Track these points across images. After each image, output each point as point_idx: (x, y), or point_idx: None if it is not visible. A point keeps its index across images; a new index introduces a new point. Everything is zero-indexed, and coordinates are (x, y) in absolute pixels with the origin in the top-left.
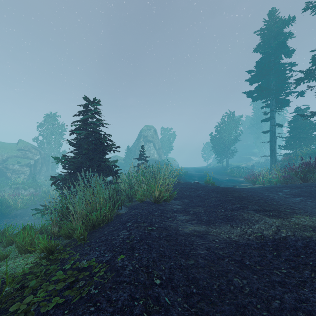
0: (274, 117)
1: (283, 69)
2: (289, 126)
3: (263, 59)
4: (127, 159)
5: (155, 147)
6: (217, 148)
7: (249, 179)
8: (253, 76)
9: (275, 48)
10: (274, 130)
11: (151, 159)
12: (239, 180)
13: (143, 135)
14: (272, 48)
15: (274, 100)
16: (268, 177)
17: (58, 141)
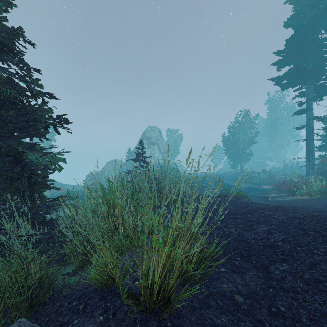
0: (311, 108)
1: (326, 44)
2: (324, 121)
3: (297, 35)
4: (127, 163)
5: (160, 150)
6: (230, 151)
7: (286, 189)
8: (284, 57)
9: (313, 20)
10: (311, 124)
11: (156, 163)
12: (262, 188)
13: (147, 136)
14: (310, 19)
15: (311, 87)
16: (319, 186)
17: (48, 143)
